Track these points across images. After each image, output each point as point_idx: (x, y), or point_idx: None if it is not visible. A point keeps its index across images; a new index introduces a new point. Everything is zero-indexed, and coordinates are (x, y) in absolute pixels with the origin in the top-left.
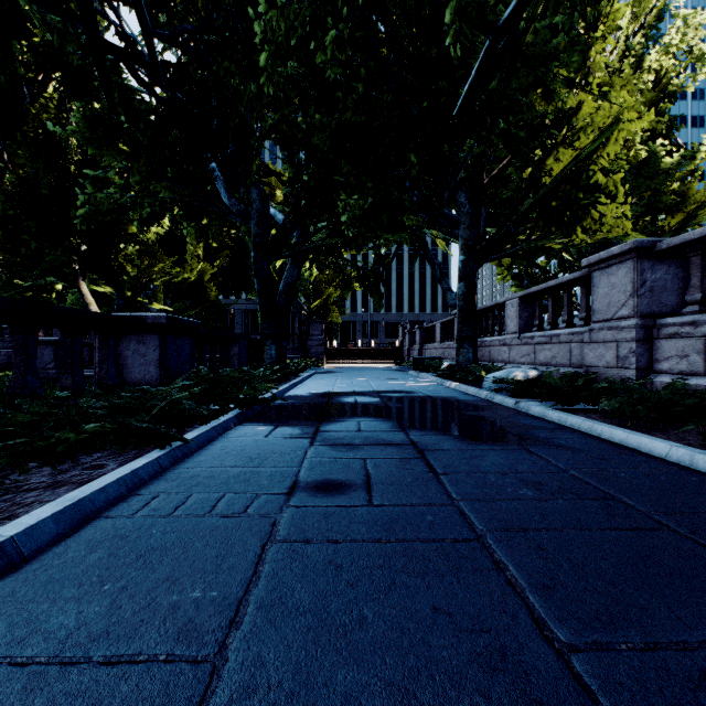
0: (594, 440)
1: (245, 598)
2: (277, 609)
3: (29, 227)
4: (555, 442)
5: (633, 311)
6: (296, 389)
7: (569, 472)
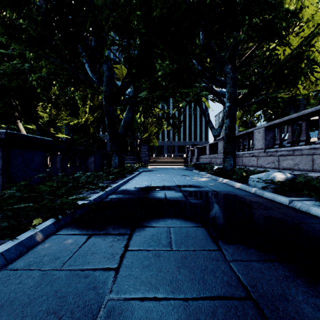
0: None
1: None
2: None
3: None
4: None
5: None
6: (127, 184)
7: None
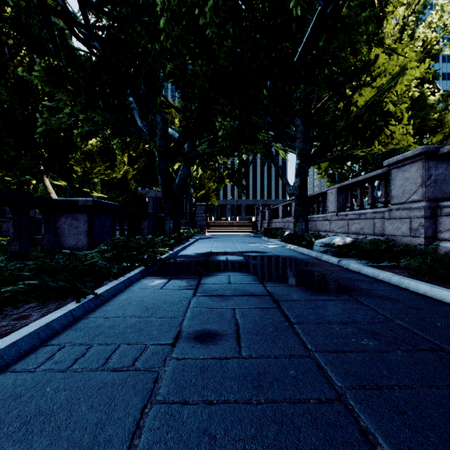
0: (403, 291)
1: None
2: None
3: (9, 142)
4: (375, 293)
5: (422, 197)
6: (186, 250)
7: (396, 322)
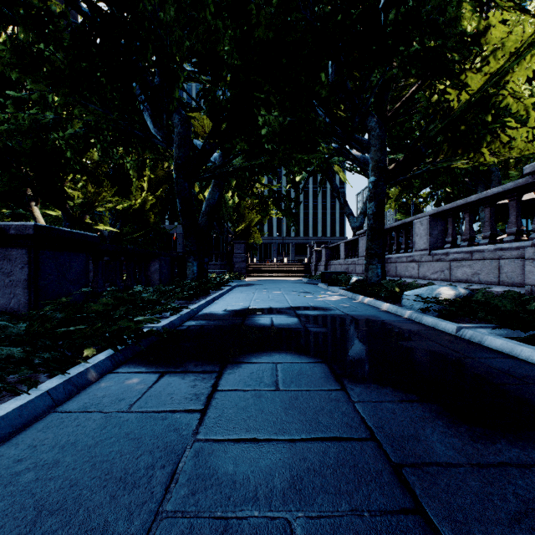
0: None
1: None
2: None
3: None
4: None
5: None
6: (213, 305)
7: None
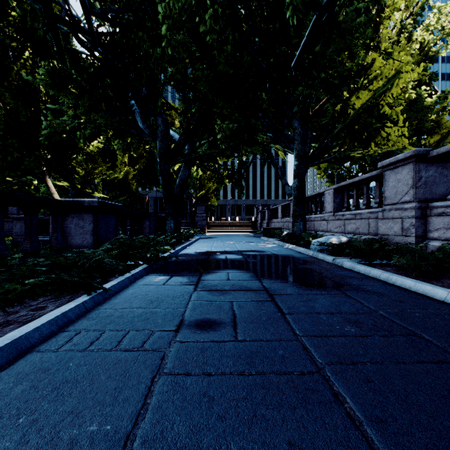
0: (391, 287)
1: (133, 432)
2: (158, 444)
3: (13, 143)
4: (364, 288)
5: (413, 198)
6: (186, 249)
7: (378, 312)
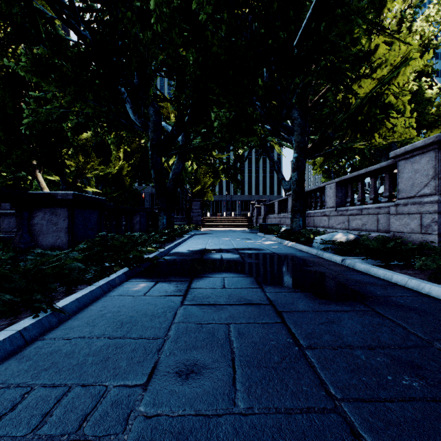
0: (427, 299)
1: None
2: None
3: None
4: (395, 302)
5: (435, 190)
6: (179, 247)
7: (435, 345)
